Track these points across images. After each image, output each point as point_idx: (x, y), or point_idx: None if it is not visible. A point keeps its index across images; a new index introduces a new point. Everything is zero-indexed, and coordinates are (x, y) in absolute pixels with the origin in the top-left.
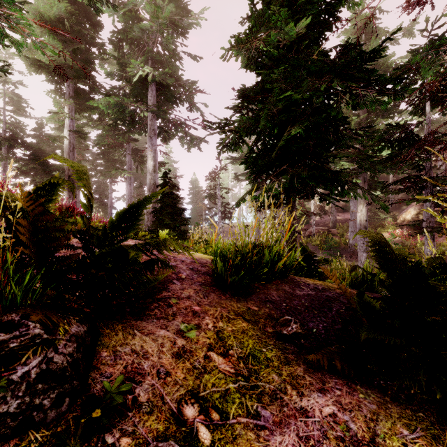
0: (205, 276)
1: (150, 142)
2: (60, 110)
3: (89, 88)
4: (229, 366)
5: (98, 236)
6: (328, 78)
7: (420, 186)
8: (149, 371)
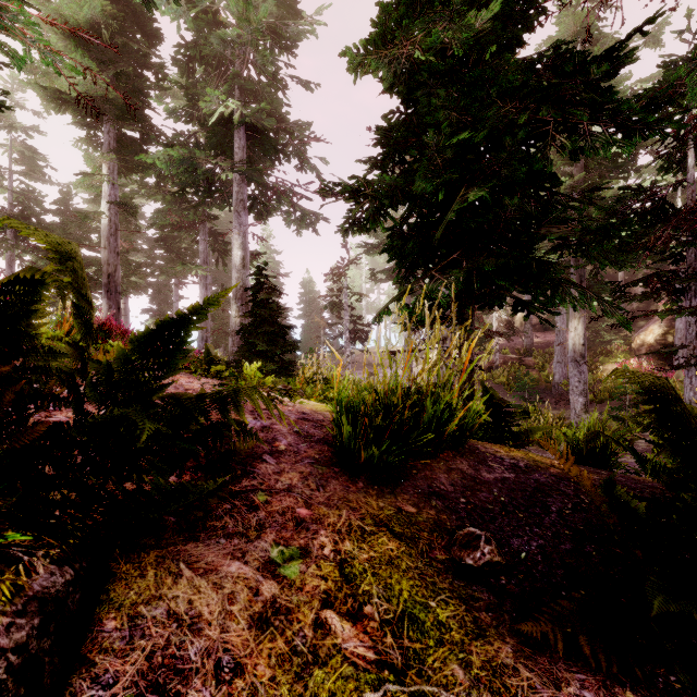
0: (321, 445)
1: (237, 221)
2: (95, 169)
3: (141, 135)
4: (364, 643)
5: (96, 385)
6: (531, 104)
7: (678, 289)
8: (198, 664)
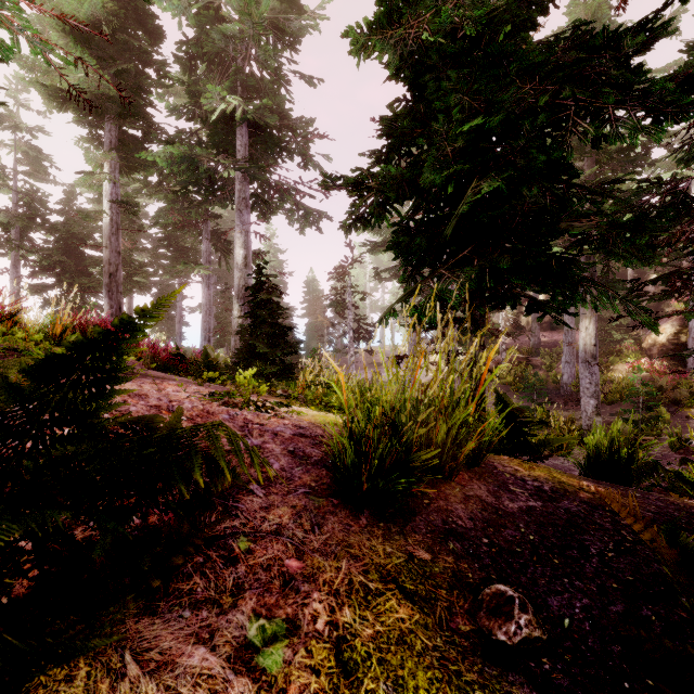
0: (319, 469)
1: (239, 219)
2: (96, 168)
3: (143, 134)
4: None
5: None
6: (551, 86)
7: None
8: None
